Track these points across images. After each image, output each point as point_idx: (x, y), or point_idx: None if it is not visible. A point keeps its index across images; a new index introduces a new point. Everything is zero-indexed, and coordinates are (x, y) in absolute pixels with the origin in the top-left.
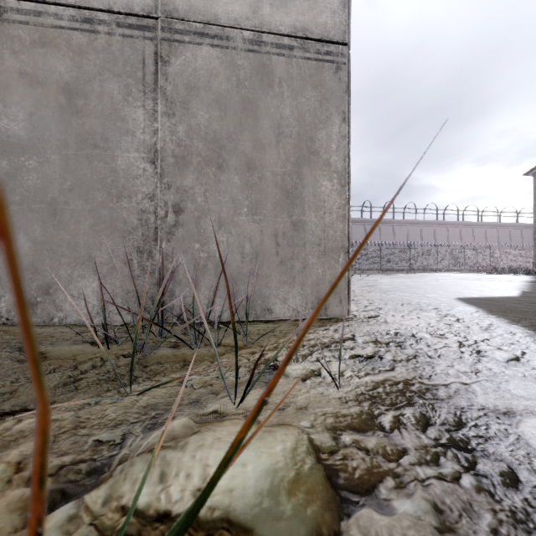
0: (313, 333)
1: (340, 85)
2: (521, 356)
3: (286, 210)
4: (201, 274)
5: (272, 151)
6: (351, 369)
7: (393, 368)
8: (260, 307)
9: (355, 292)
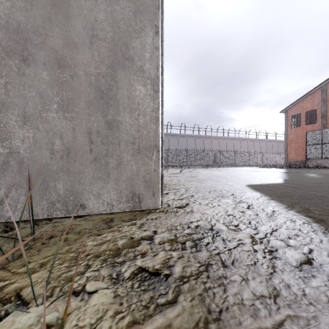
0: (114, 232)
1: (153, 2)
2: (311, 256)
3: (100, 109)
4: (0, 171)
5: (85, 51)
6: (116, 309)
7: (176, 295)
8: (72, 203)
9: (180, 182)
